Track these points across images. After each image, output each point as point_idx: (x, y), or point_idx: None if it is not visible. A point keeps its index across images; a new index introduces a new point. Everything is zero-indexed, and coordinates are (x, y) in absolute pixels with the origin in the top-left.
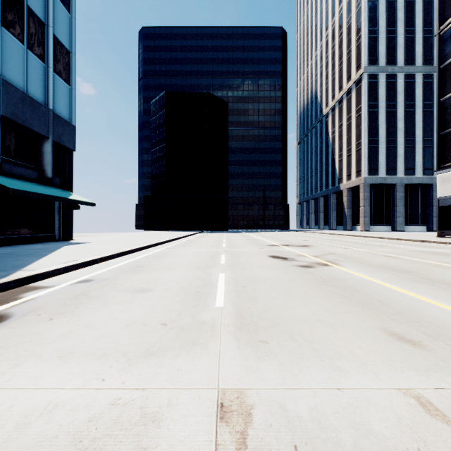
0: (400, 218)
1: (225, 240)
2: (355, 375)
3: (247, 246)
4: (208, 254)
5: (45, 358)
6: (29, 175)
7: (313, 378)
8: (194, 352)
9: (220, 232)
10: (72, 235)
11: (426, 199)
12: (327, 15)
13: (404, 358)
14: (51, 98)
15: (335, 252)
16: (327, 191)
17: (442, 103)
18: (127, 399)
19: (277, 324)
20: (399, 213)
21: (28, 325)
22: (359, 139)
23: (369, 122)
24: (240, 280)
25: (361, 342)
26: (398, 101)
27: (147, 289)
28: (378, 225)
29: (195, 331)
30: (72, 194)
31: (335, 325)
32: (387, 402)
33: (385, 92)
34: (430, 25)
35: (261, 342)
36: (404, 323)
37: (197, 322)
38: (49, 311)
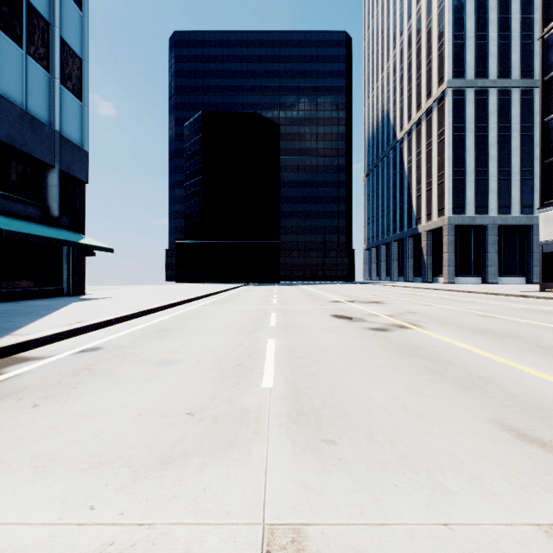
0: (492, 268)
1: (276, 295)
2: (467, 500)
3: (304, 302)
4: (254, 313)
5: (13, 469)
6: (29, 214)
7: (405, 504)
8: (230, 459)
9: (269, 285)
10: (84, 288)
11: (525, 243)
12: (402, 17)
13: (533, 469)
14: (57, 116)
15: (414, 310)
16: (402, 234)
17: (546, 124)
18: (122, 545)
19: (348, 413)
20: (491, 261)
21: (2, 415)
22: (441, 170)
23: (454, 149)
24: (295, 348)
25: (467, 443)
26: (490, 122)
27: (172, 361)
28: (465, 276)
29: (233, 425)
30: (84, 237)
31: (428, 415)
32: (524, 549)
33: (474, 112)
34: (530, 29)
35: (325, 442)
36: (522, 412)
37: (236, 410)
38: (36, 393)
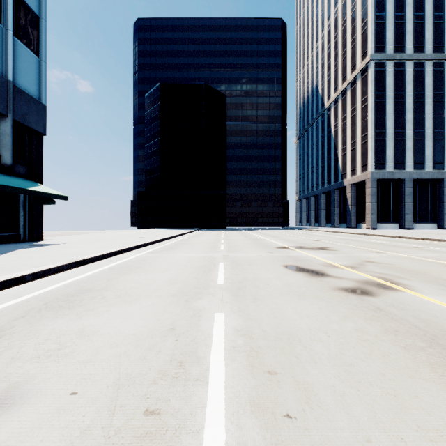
0: (409, 215)
1: (224, 240)
2: None
3: (251, 248)
4: (200, 263)
5: None
6: None
7: None
8: None
9: (217, 230)
10: (41, 234)
11: (436, 195)
12: (329, 3)
13: None
14: (10, 67)
15: (371, 259)
16: (329, 187)
17: None
18: None
19: None
20: (407, 209)
21: None
22: (364, 132)
23: (376, 114)
24: (258, 339)
25: None
26: (407, 90)
27: (23, 391)
28: (385, 222)
29: None
30: (38, 185)
31: None
32: None
33: (393, 81)
34: (441, 10)
35: None
36: None
37: None
38: None
